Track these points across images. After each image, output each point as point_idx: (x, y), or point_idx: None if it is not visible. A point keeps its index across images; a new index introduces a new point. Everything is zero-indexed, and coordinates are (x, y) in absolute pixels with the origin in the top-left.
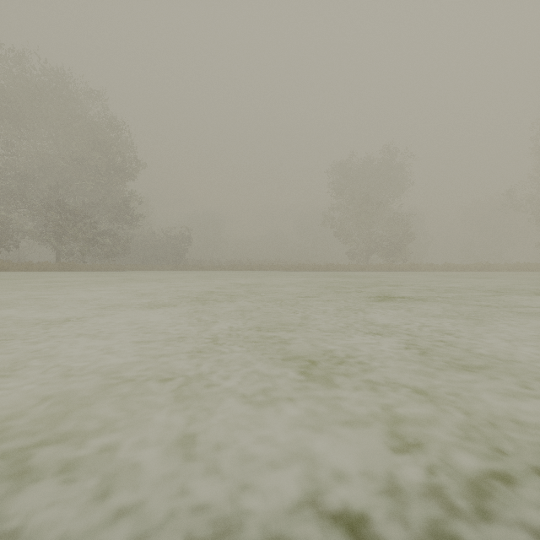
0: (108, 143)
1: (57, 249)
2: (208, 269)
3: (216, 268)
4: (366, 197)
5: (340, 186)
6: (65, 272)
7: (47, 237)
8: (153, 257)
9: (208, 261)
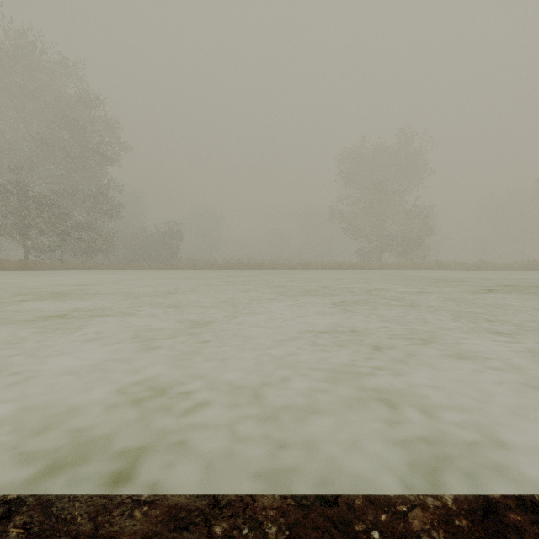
0: (82, 120)
1: (25, 245)
2: (201, 268)
3: (210, 267)
4: (381, 186)
5: (350, 175)
6: (24, 271)
7: (6, 230)
8: (143, 255)
9: (205, 260)
